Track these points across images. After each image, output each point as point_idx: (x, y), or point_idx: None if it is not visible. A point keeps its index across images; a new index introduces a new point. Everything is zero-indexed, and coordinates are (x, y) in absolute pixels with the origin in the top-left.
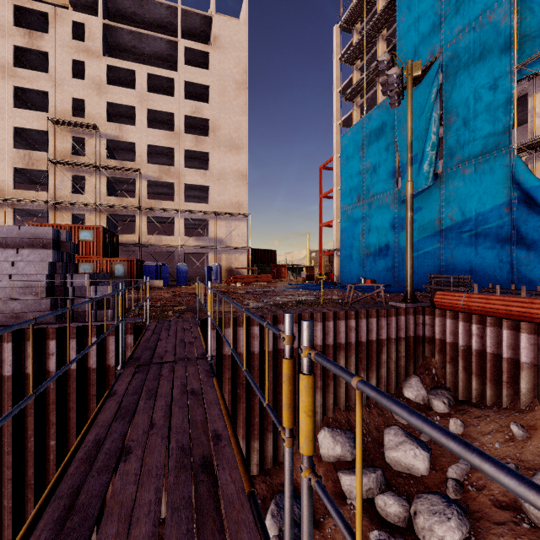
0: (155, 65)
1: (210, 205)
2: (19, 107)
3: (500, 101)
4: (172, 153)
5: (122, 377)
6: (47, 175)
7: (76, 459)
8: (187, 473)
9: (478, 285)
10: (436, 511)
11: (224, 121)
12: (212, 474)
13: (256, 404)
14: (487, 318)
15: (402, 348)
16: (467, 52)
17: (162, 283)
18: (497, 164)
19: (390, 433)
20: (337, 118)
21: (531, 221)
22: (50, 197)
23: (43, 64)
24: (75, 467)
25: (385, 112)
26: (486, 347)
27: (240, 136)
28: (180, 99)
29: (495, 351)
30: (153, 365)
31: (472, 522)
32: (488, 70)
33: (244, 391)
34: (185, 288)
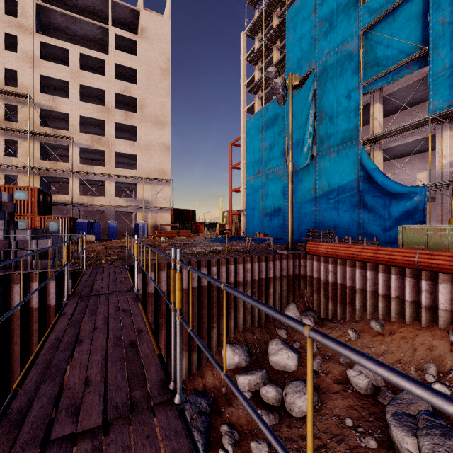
0: (87, 46)
1: (138, 171)
2: None
3: (352, 107)
4: (103, 125)
5: (69, 305)
6: None
7: (45, 348)
8: (121, 347)
9: (339, 237)
10: (298, 390)
11: (150, 101)
12: (136, 347)
13: None
14: (337, 260)
15: (285, 284)
16: (332, 69)
17: (94, 238)
18: (350, 151)
19: (273, 344)
20: (244, 106)
21: (371, 192)
22: None
23: None
24: (45, 351)
25: (278, 106)
26: (337, 279)
27: (164, 114)
28: (110, 78)
29: (342, 282)
30: (92, 296)
31: (321, 395)
32: (345, 84)
33: (165, 320)
34: (115, 242)
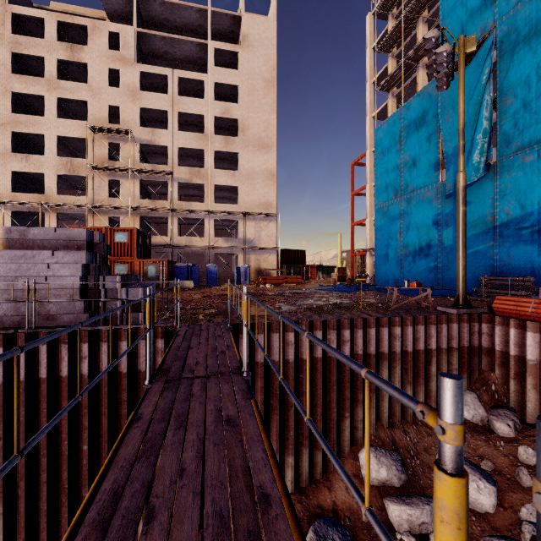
0: (186, 69)
1: (239, 205)
2: (63, 118)
3: None
4: (202, 155)
5: (149, 395)
6: (86, 180)
7: (86, 522)
8: None
9: None
10: None
11: (253, 121)
12: None
13: (290, 416)
14: None
15: (455, 360)
16: (527, 24)
17: (192, 284)
18: None
19: None
20: (371, 111)
21: None
22: (89, 202)
23: (83, 75)
24: (83, 536)
25: (426, 100)
26: None
27: (268, 134)
28: (209, 100)
29: None
30: (183, 381)
31: None
32: None
33: (277, 401)
34: (214, 289)
